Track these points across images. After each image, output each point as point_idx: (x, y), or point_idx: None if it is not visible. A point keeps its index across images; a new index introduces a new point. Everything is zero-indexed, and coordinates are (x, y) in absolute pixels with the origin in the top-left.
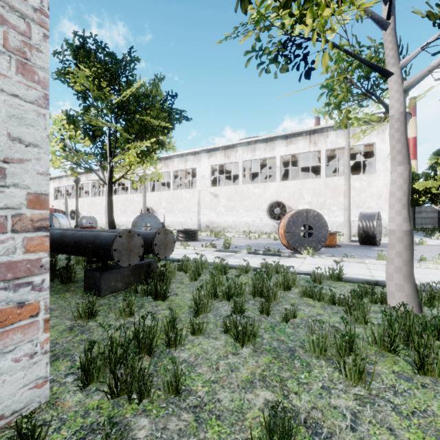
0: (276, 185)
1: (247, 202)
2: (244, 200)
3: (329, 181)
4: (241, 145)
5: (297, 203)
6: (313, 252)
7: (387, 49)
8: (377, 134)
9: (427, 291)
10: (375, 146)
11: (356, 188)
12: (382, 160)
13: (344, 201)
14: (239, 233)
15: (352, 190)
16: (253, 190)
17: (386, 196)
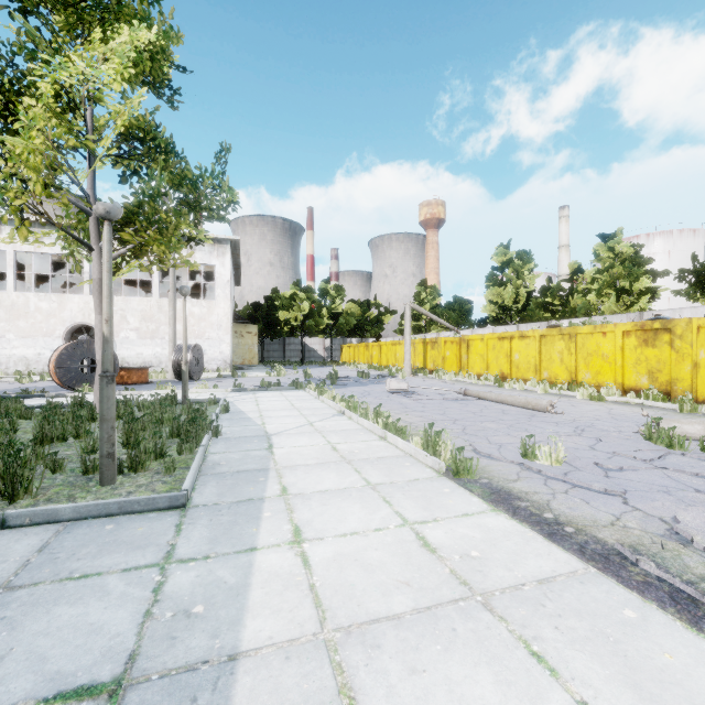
0: (84, 300)
1: (26, 322)
2: (18, 318)
3: (164, 302)
4: (12, 223)
5: (118, 328)
6: (90, 389)
7: (92, 231)
8: (218, 256)
9: (127, 401)
10: (216, 268)
11: (196, 314)
12: (223, 286)
13: (169, 331)
14: (6, 375)
15: (191, 317)
16: (38, 304)
17: (227, 326)
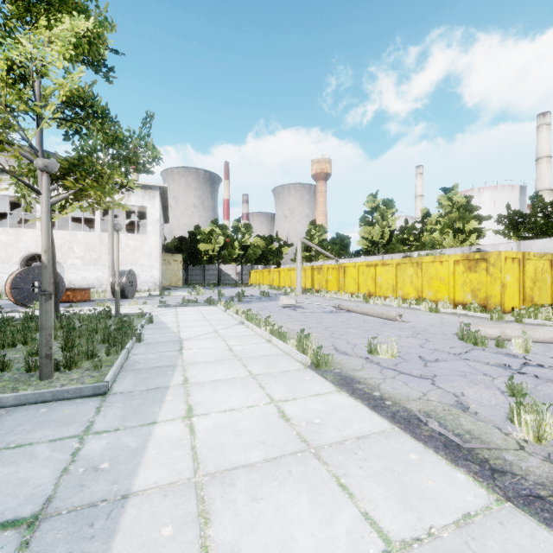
0: (37, 234)
1: None
2: None
3: (105, 236)
4: None
5: (66, 257)
6: None
7: (39, 179)
8: (149, 199)
9: (69, 315)
10: (147, 209)
11: (131, 246)
12: (153, 223)
13: (108, 259)
14: None
15: (127, 248)
16: None
17: (156, 255)
